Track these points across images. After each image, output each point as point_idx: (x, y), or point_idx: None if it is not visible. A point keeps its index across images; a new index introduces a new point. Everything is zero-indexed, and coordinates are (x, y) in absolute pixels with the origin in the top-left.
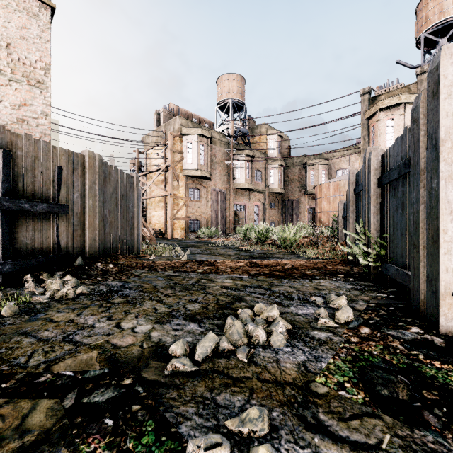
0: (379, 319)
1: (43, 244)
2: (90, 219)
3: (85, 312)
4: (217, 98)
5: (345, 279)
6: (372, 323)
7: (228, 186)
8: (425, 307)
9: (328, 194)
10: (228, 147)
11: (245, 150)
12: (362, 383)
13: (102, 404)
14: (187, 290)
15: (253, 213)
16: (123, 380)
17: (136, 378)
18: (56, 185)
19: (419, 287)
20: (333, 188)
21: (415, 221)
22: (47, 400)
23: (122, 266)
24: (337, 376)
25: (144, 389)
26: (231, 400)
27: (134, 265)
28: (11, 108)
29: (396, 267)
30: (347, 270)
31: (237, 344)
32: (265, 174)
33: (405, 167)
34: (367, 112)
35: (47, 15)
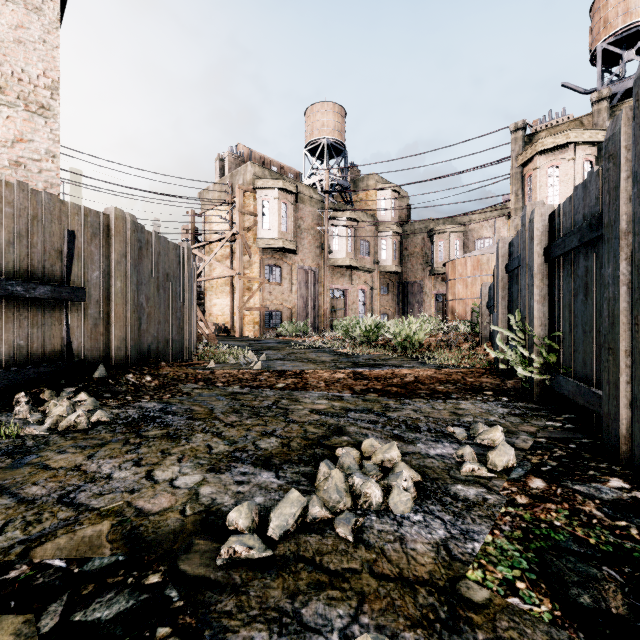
0: (556, 464)
1: (46, 347)
2: (117, 309)
3: (100, 453)
4: (306, 137)
5: (496, 398)
6: (546, 470)
7: (322, 262)
8: (629, 446)
9: (465, 273)
10: (321, 207)
11: (346, 211)
12: (544, 582)
13: (105, 625)
14: (260, 416)
15: (357, 301)
16: (147, 576)
17: (168, 572)
18: (66, 259)
19: (618, 414)
20: (472, 265)
21: (612, 313)
22: (12, 616)
23: (164, 379)
24: (503, 569)
25: (179, 594)
26: (327, 617)
27: (182, 377)
28: (1, 145)
29: (575, 381)
30: (496, 385)
31: (336, 508)
32: (373, 245)
33: (591, 230)
34: (521, 157)
35: (55, 9)
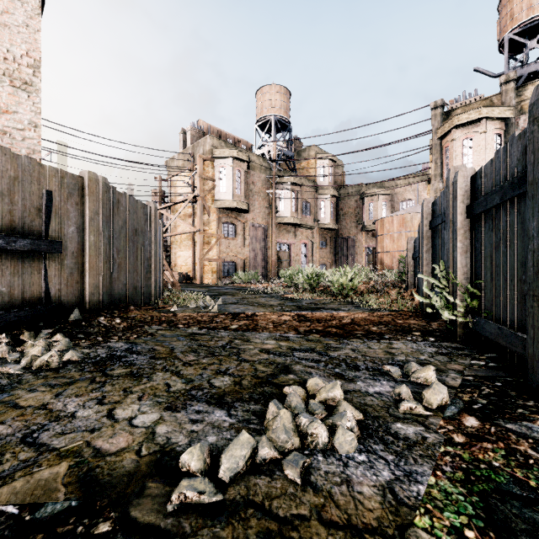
0: (486, 402)
1: (26, 293)
2: (91, 259)
3: (67, 391)
4: (257, 114)
5: (424, 338)
6: (478, 408)
7: (270, 221)
8: None
9: (392, 230)
10: (269, 173)
11: (291, 177)
12: (492, 531)
13: None
14: (215, 355)
15: (300, 253)
16: (97, 524)
17: (119, 519)
18: (45, 216)
19: None
20: (398, 223)
21: (536, 263)
22: None
23: (132, 321)
24: (449, 514)
25: None
26: None
27: (148, 320)
28: None
29: (497, 324)
30: (423, 326)
31: (284, 448)
32: (314, 206)
33: (513, 188)
34: (440, 130)
35: None
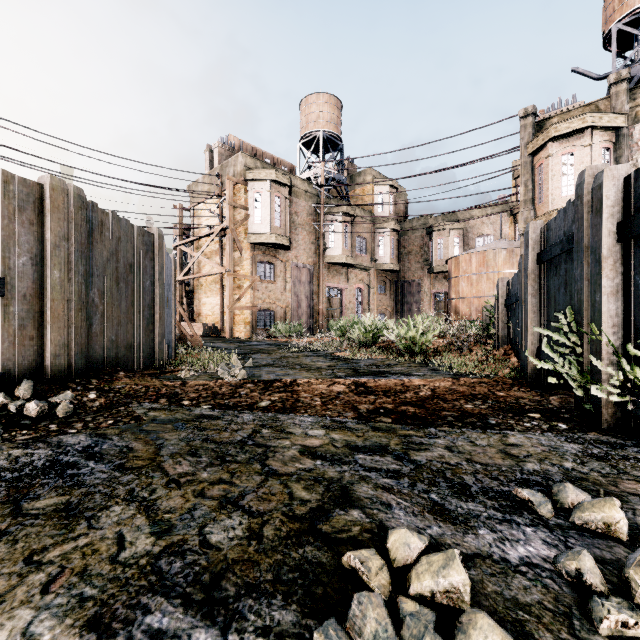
0: None
1: None
2: (54, 305)
3: None
4: (301, 129)
5: (550, 424)
6: None
7: (317, 260)
8: None
9: (470, 270)
10: (316, 202)
11: (343, 206)
12: None
13: None
14: (226, 462)
15: (354, 300)
16: None
17: None
18: None
19: None
20: (477, 262)
21: None
22: None
23: (115, 395)
24: None
25: None
26: None
27: (140, 393)
28: None
29: None
30: (537, 402)
31: None
32: (371, 243)
33: None
34: (531, 144)
35: None
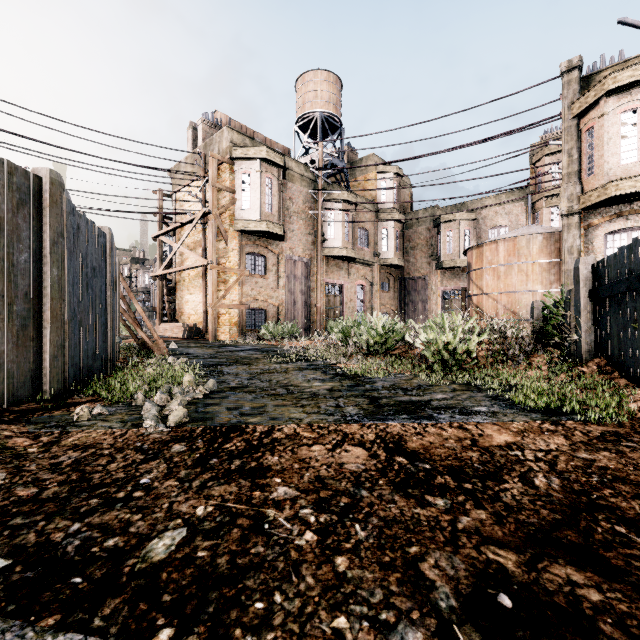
0: None
1: None
2: None
3: None
4: (297, 111)
5: None
6: None
7: (315, 253)
8: None
9: (496, 261)
10: (314, 187)
11: (343, 193)
12: None
13: None
14: None
15: (355, 298)
16: None
17: None
18: None
19: None
20: (506, 250)
21: None
22: None
23: None
24: None
25: None
26: None
27: None
28: None
29: None
30: None
31: None
32: (373, 235)
33: None
34: (577, 104)
35: None
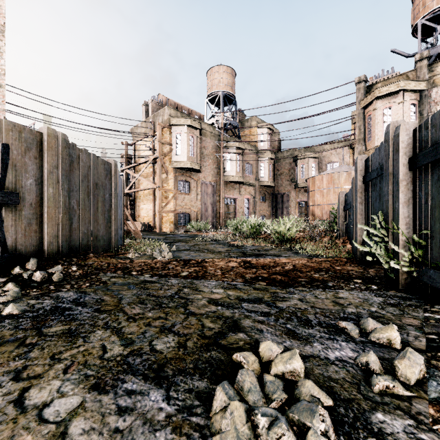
0: None
1: None
2: (49, 210)
3: None
4: (207, 90)
5: (366, 286)
6: None
7: (219, 179)
8: None
9: (322, 186)
10: (218, 139)
11: (236, 142)
12: None
13: None
14: (162, 307)
15: (244, 206)
16: None
17: None
18: (0, 168)
19: None
20: (327, 180)
21: None
22: None
23: (88, 268)
24: None
25: None
26: None
27: (104, 267)
28: None
29: None
30: (361, 273)
31: None
32: (255, 167)
33: None
34: (363, 101)
35: None
